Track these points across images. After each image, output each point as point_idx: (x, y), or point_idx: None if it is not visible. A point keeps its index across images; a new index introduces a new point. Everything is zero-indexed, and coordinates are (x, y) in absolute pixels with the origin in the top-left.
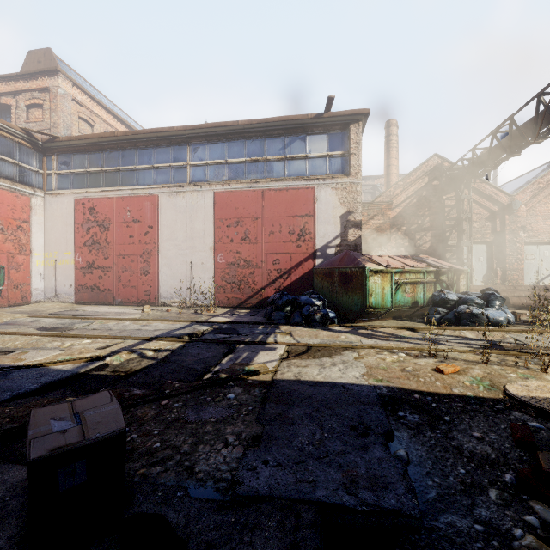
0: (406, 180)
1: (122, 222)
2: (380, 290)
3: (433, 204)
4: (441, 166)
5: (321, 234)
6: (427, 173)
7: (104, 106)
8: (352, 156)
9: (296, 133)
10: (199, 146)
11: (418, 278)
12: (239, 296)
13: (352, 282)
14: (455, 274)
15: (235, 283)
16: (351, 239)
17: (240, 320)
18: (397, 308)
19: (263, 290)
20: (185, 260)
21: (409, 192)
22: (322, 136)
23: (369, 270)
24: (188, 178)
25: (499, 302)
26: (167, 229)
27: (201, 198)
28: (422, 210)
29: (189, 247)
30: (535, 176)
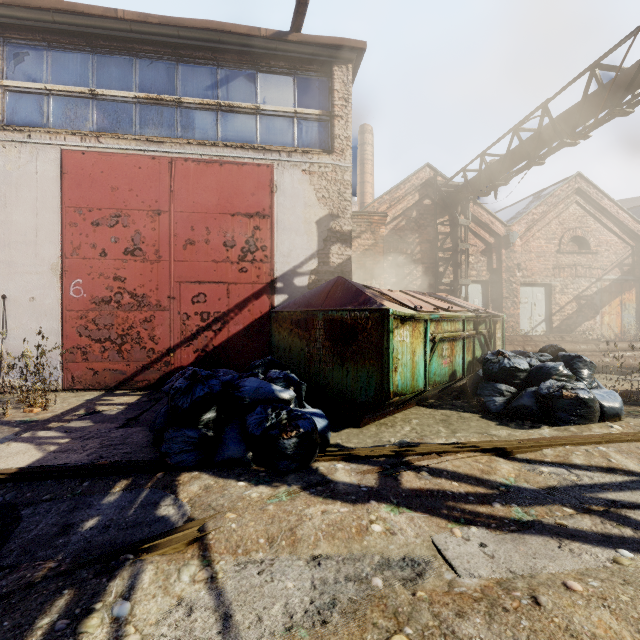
0: (393, 193)
1: None
2: (409, 355)
3: (425, 230)
4: (434, 180)
5: (285, 250)
6: (418, 187)
7: None
8: (337, 120)
9: (238, 63)
10: (27, 50)
11: (457, 330)
12: (120, 367)
13: (356, 340)
14: (493, 322)
15: (110, 340)
16: (336, 262)
17: (66, 458)
18: (431, 387)
19: (172, 352)
20: None
21: (397, 210)
22: (286, 77)
23: (392, 315)
24: None
25: (590, 372)
26: None
27: (29, 160)
28: (412, 235)
29: None
30: (526, 207)
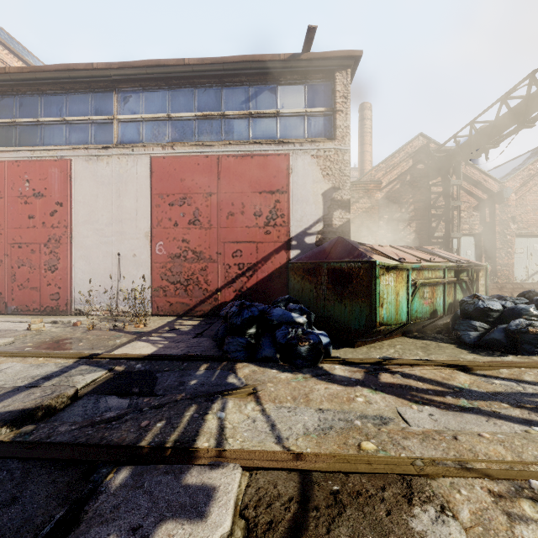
0: (388, 161)
1: (17, 196)
2: (393, 296)
3: (418, 191)
4: (427, 147)
5: (298, 216)
6: (411, 154)
7: (29, 63)
8: (338, 114)
9: (263, 81)
10: (131, 94)
11: (438, 277)
12: (186, 301)
13: (351, 284)
14: (475, 271)
15: (180, 282)
16: (337, 224)
17: (170, 351)
18: (413, 321)
19: (219, 292)
20: (109, 251)
21: (392, 175)
22: (299, 86)
23: (379, 265)
24: (115, 137)
25: None
26: (83, 208)
27: (133, 166)
28: (406, 196)
29: (115, 232)
30: (522, 163)
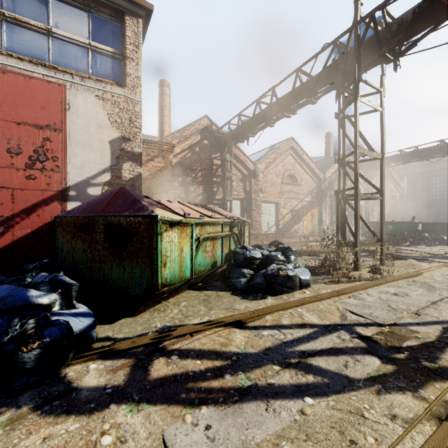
0: (182, 132)
1: None
2: (177, 252)
3: (204, 161)
4: (210, 127)
5: (78, 162)
6: (200, 131)
7: None
8: (129, 61)
9: None
10: None
11: (218, 232)
12: None
13: (131, 242)
14: (243, 226)
15: None
16: (128, 176)
17: None
18: (197, 275)
19: None
20: None
21: (185, 145)
22: (80, 11)
23: (161, 220)
24: None
25: (295, 257)
26: None
27: None
28: (195, 164)
29: None
30: (265, 154)
